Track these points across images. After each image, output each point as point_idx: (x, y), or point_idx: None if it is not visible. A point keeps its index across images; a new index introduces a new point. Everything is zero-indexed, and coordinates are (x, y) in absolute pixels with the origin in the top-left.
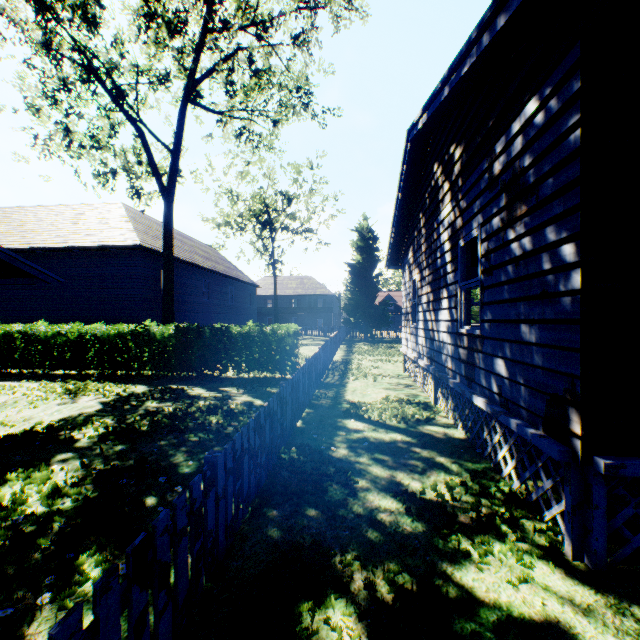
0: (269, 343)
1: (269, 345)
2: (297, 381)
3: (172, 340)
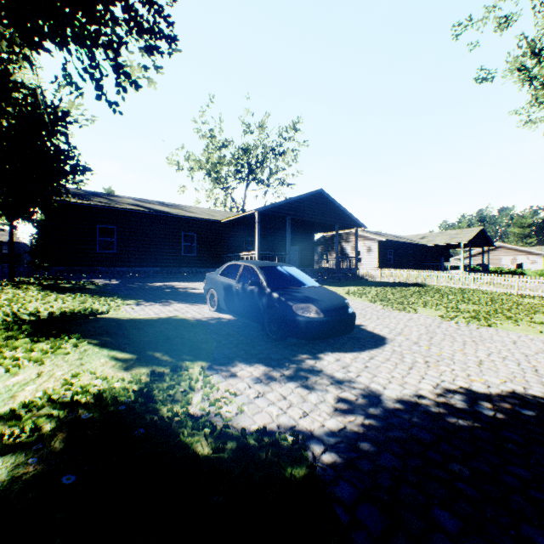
0: None
1: None
2: None
3: None
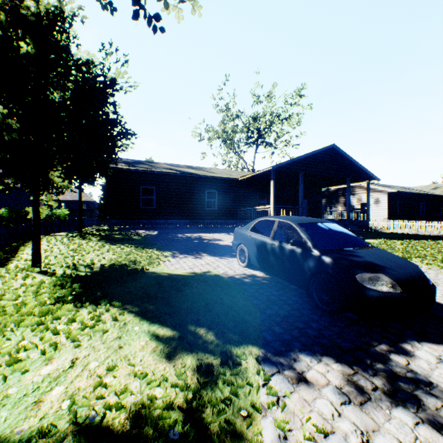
0: (55, 217)
1: (55, 218)
2: (68, 222)
3: (5, 216)
